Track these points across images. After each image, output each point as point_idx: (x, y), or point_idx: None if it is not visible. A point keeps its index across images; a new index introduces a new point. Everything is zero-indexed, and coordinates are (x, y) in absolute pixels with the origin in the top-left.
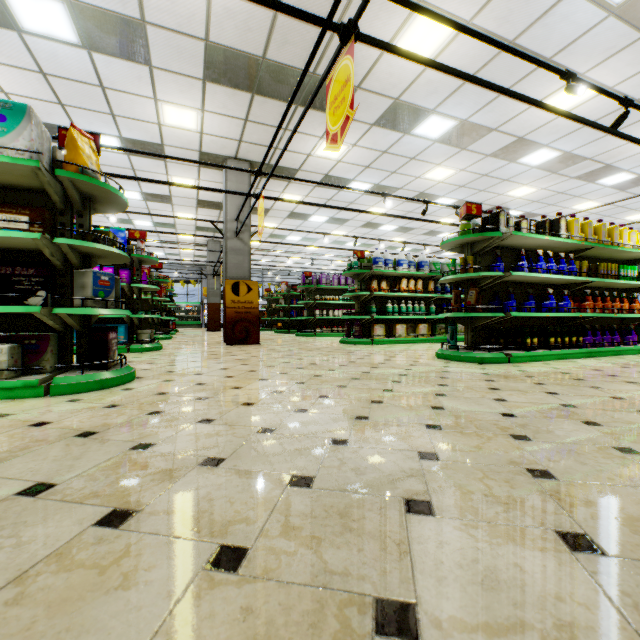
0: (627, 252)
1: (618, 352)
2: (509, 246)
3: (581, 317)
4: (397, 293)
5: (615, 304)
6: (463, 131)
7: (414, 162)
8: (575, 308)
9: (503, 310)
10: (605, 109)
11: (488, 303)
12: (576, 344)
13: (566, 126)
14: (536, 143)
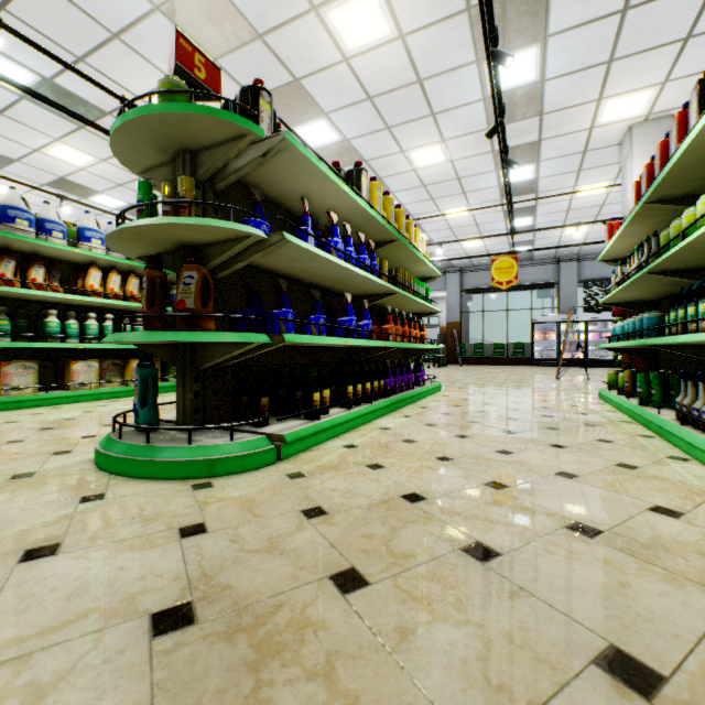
0: (420, 262)
1: (415, 397)
2: (281, 200)
3: (380, 348)
4: (73, 295)
5: (412, 330)
6: (208, 8)
7: (123, 50)
8: (379, 332)
9: (268, 329)
10: (392, 78)
11: (236, 311)
12: (380, 392)
13: (351, 87)
14: (316, 104)
